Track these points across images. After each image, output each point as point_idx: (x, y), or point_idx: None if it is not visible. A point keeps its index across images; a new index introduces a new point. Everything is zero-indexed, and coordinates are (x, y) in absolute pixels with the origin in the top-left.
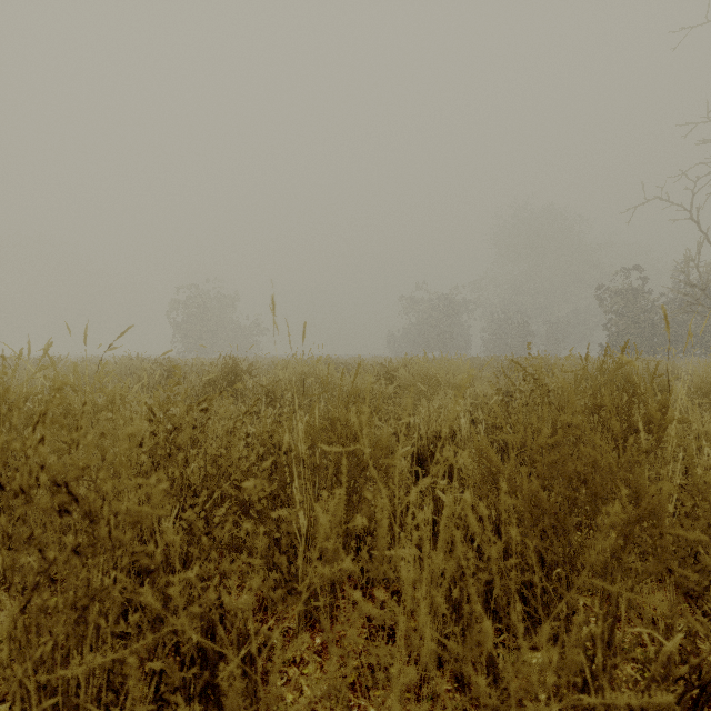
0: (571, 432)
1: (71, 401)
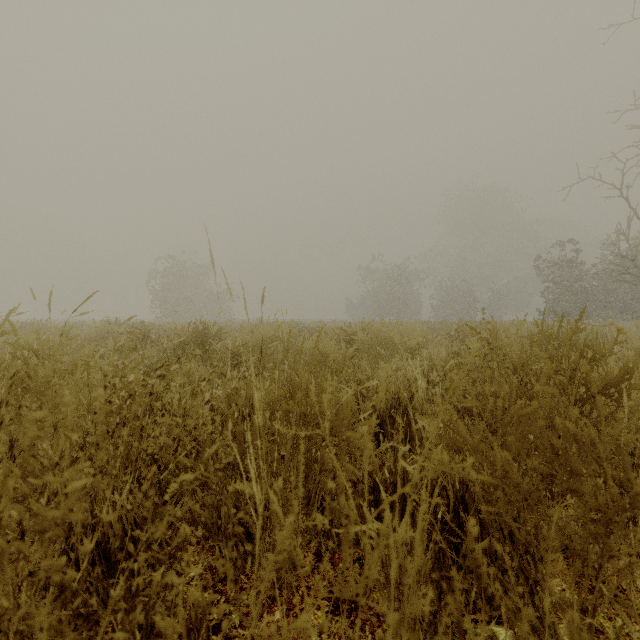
0: (545, 403)
1: (32, 367)
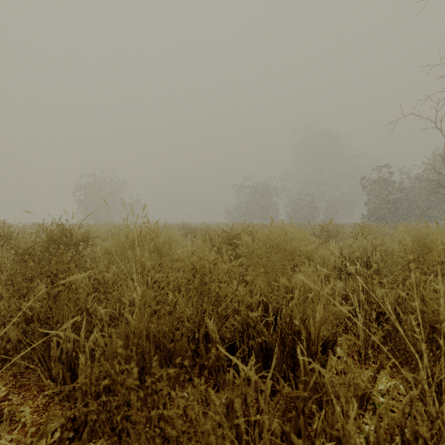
0: None
1: None
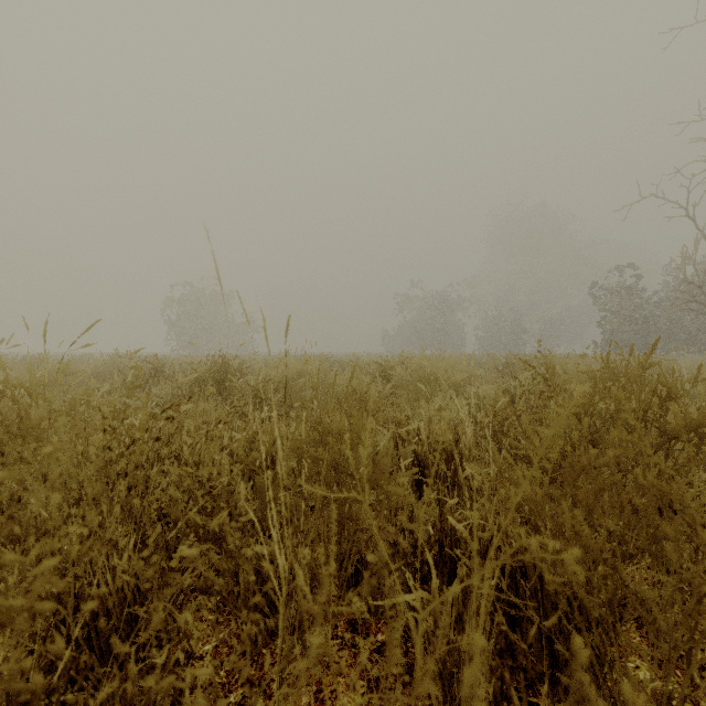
0: (622, 452)
1: (23, 407)
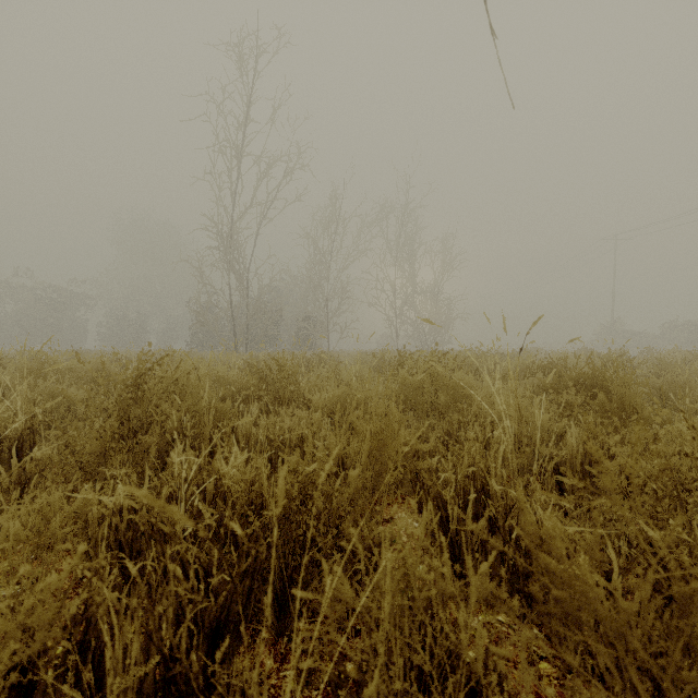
0: None
1: None
